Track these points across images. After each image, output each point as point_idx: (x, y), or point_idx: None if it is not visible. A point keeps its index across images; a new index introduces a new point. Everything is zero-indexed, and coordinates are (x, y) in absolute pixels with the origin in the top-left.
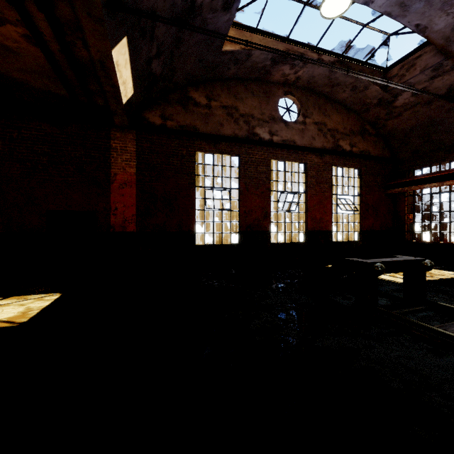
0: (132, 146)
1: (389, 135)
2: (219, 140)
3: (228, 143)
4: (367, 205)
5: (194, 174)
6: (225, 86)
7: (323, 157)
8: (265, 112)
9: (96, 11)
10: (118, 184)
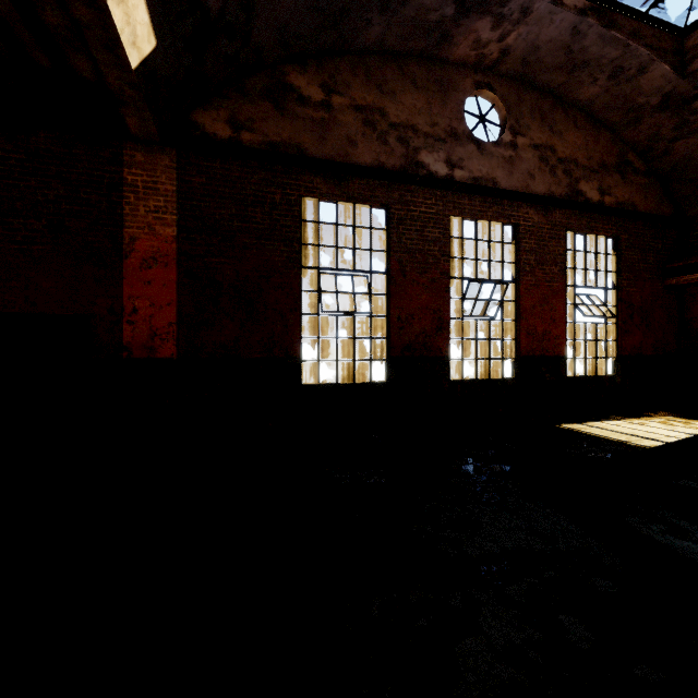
0: (168, 181)
1: (673, 173)
2: (348, 173)
3: (366, 181)
4: (631, 307)
5: (298, 241)
6: (361, 67)
7: (549, 212)
8: (439, 121)
9: None
10: (140, 260)
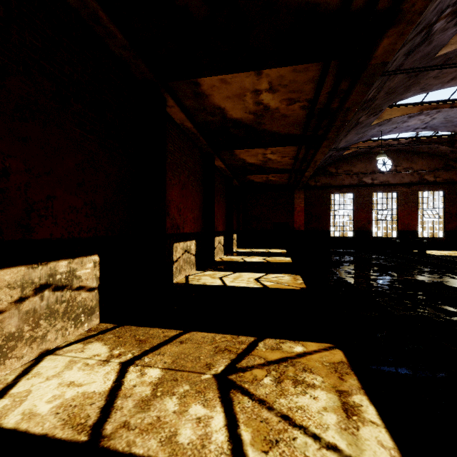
0: (302, 195)
1: None
2: (342, 187)
3: (347, 188)
4: (451, 214)
5: (329, 204)
6: (345, 161)
7: (410, 187)
8: (369, 169)
9: (307, 177)
10: (297, 211)
